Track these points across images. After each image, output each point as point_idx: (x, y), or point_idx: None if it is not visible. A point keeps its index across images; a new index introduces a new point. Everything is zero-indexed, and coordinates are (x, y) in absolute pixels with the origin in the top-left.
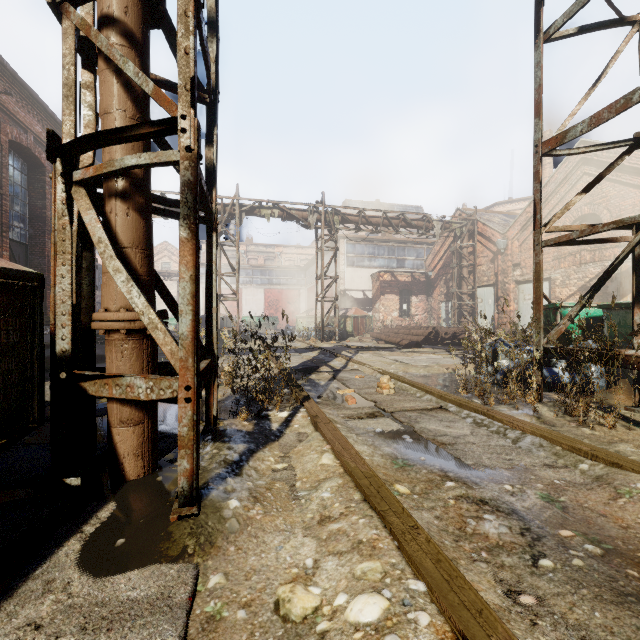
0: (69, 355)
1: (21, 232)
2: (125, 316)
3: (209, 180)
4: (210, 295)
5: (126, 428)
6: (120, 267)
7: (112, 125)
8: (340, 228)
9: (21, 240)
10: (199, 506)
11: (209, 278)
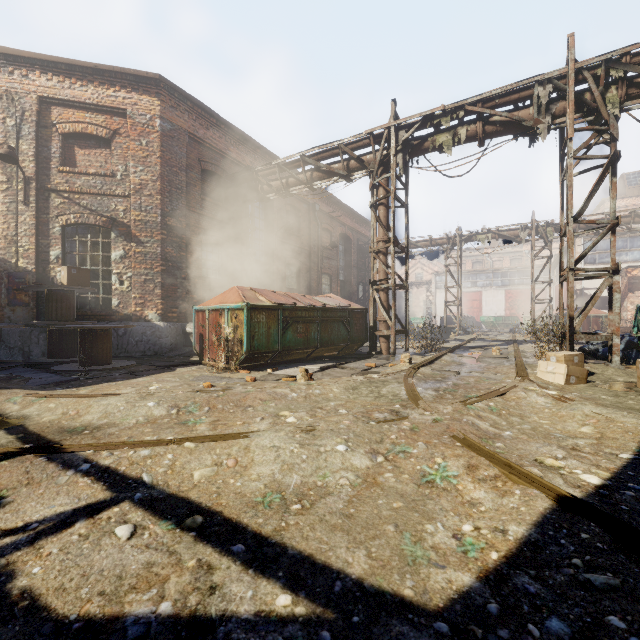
0: (372, 326)
1: (342, 275)
2: (383, 318)
3: (406, 276)
4: (406, 311)
5: (383, 343)
6: (382, 308)
7: (380, 275)
8: (554, 237)
9: (342, 279)
10: (395, 355)
11: (406, 306)
